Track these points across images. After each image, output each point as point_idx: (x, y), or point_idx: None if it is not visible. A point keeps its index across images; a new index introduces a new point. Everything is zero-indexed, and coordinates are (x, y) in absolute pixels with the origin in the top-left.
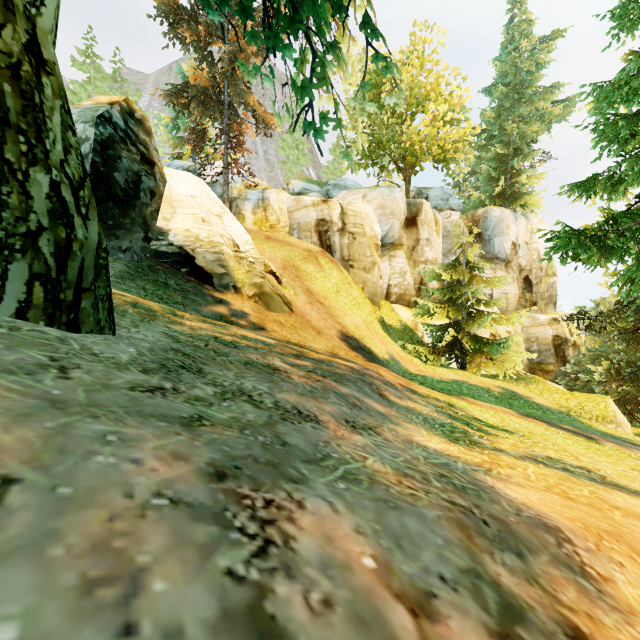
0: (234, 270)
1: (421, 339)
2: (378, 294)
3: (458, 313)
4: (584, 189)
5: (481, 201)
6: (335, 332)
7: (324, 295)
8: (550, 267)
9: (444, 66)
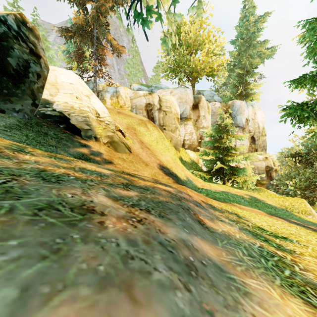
0: (95, 127)
1: (201, 168)
2: (178, 144)
3: (221, 154)
4: (297, 83)
5: (230, 97)
6: (156, 164)
7: (150, 144)
8: (263, 131)
9: (212, 26)
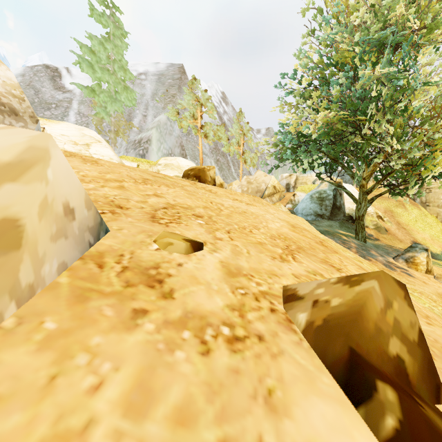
0: (365, 219)
1: None
2: None
3: None
4: None
5: None
6: (409, 241)
7: (406, 224)
8: None
9: None
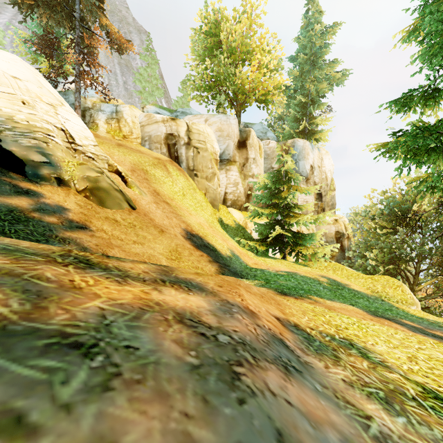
0: (62, 161)
1: (251, 235)
2: (217, 199)
3: (281, 214)
4: (400, 103)
5: (290, 134)
6: (180, 230)
7: (171, 197)
8: (332, 184)
9: (266, 29)
